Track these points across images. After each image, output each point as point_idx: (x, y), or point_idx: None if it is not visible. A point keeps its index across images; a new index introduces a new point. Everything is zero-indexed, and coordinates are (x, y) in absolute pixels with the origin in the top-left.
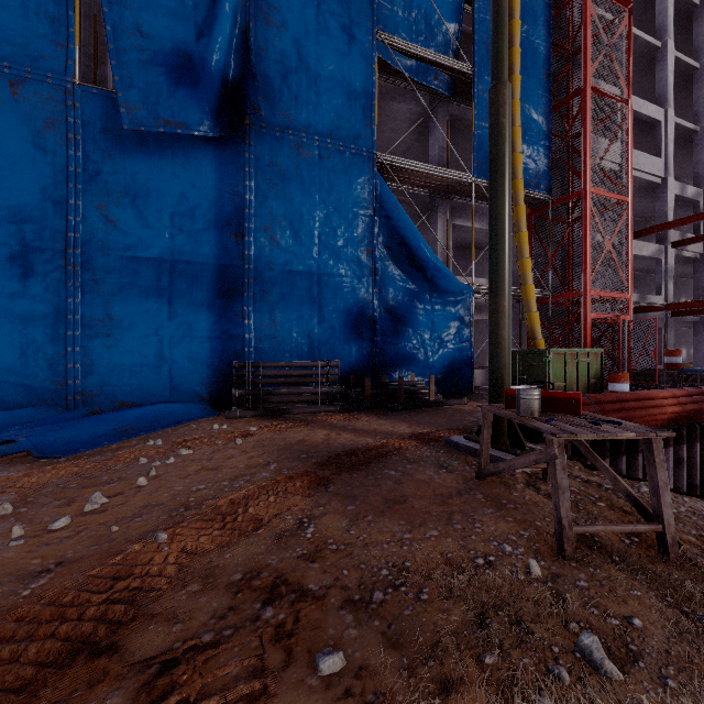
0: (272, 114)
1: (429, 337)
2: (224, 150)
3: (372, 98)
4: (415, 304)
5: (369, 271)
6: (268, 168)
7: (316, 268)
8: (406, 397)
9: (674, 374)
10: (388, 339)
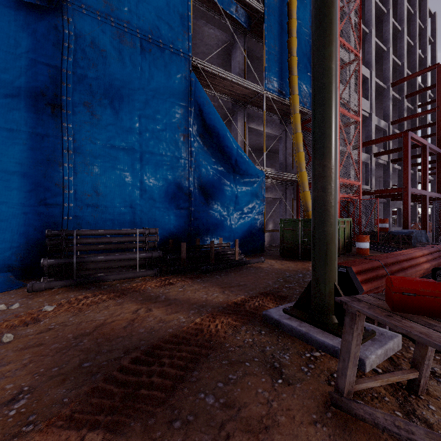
0: None
1: (233, 208)
2: (40, 20)
3: (188, 9)
4: (222, 182)
5: (185, 152)
6: (89, 48)
7: (137, 146)
8: (216, 258)
9: (385, 235)
10: (201, 210)
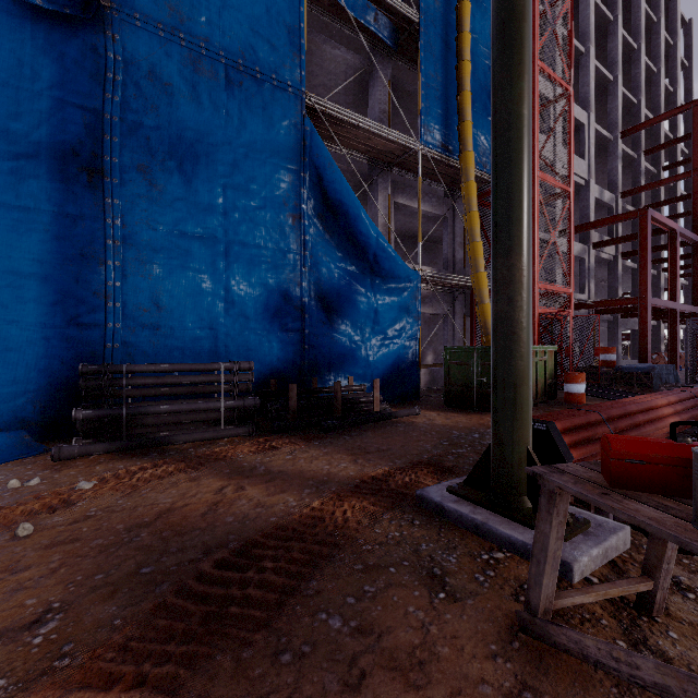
0: (152, 4)
1: (371, 330)
2: (69, 38)
3: (300, 19)
4: (354, 289)
5: (295, 243)
6: (147, 81)
7: (221, 234)
8: (344, 409)
9: (611, 372)
10: (321, 332)
